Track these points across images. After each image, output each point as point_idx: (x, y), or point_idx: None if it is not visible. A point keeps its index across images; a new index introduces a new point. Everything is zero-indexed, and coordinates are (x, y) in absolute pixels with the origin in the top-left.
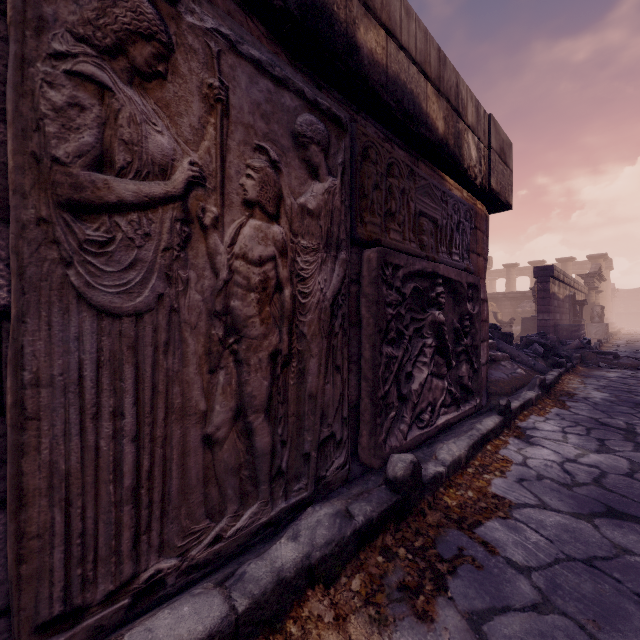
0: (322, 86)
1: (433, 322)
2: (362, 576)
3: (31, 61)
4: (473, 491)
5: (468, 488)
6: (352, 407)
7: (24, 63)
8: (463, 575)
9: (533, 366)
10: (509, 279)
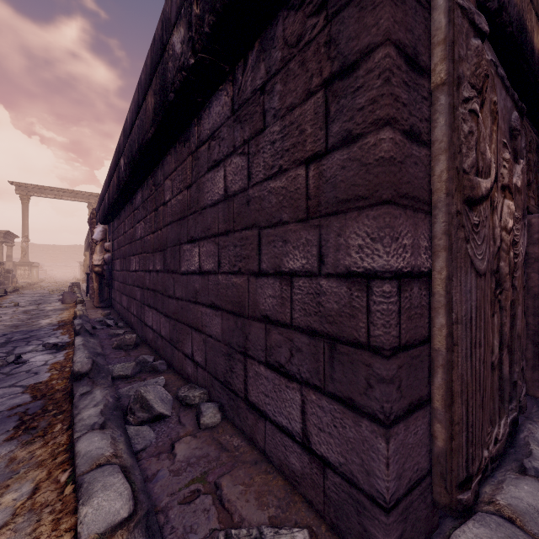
0: None
1: None
2: None
3: (456, 107)
4: None
5: None
6: None
7: (454, 109)
8: None
9: None
10: None
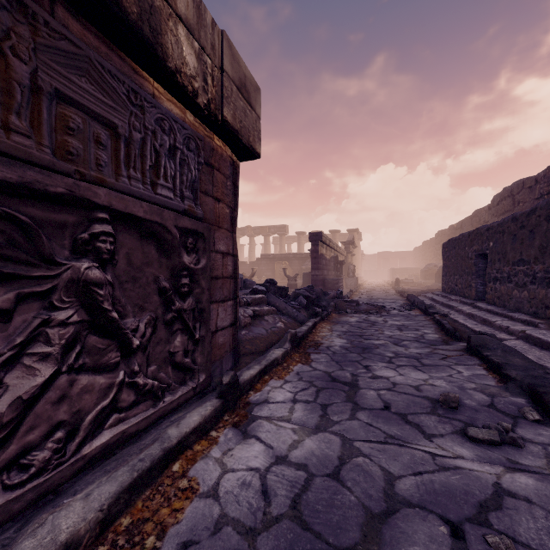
0: None
1: (74, 281)
2: None
3: None
4: None
5: None
6: None
7: None
8: None
9: (296, 317)
10: (300, 243)
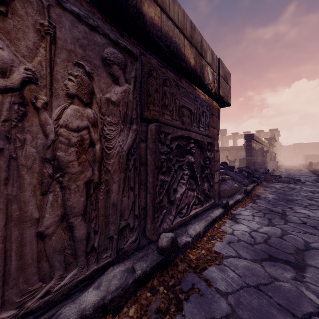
0: (124, 34)
1: (188, 162)
2: (136, 306)
3: None
4: (205, 250)
5: (202, 248)
6: (142, 208)
7: None
8: (192, 300)
9: (242, 182)
10: (234, 140)
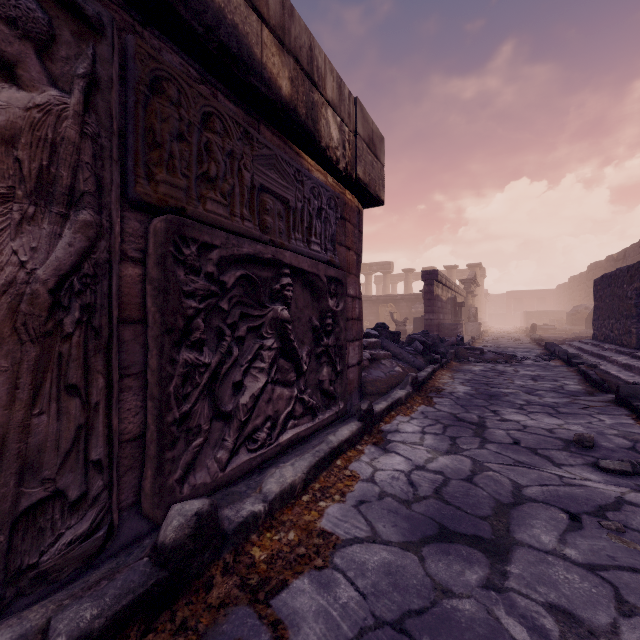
0: None
1: (274, 319)
2: None
3: None
4: (297, 530)
5: (292, 527)
6: (133, 438)
7: None
8: None
9: (413, 363)
10: (407, 283)
